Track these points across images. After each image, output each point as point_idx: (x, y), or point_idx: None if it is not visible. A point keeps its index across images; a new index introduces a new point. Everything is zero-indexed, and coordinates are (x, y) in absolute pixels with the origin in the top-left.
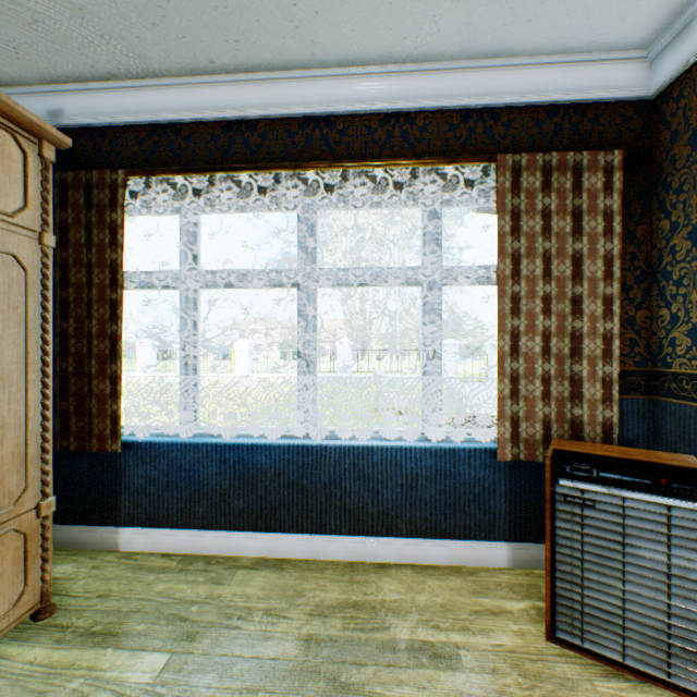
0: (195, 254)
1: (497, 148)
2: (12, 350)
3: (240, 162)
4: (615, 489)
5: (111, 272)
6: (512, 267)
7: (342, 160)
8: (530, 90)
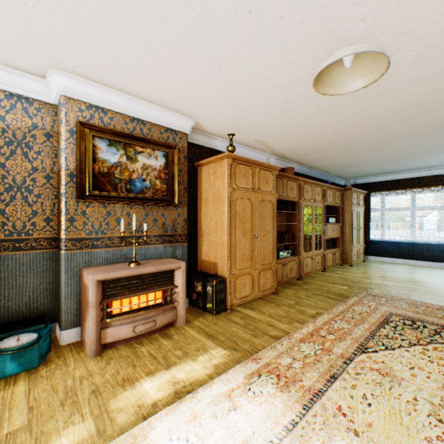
0: (383, 205)
1: None
2: (362, 223)
3: (395, 187)
4: None
5: (367, 210)
6: None
7: (422, 185)
8: None
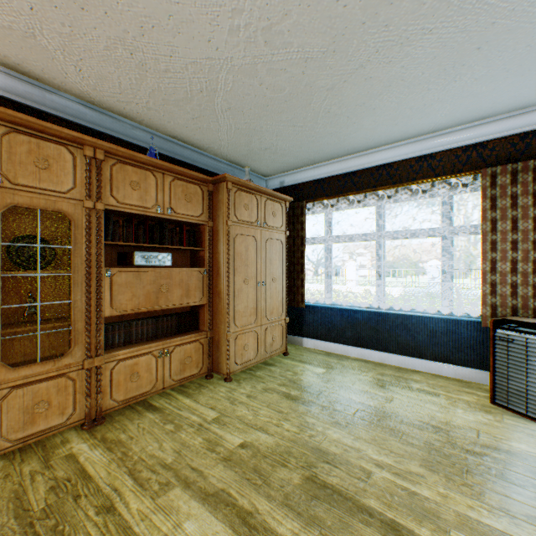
0: (330, 229)
1: (484, 163)
2: (280, 269)
3: (349, 190)
4: (522, 334)
5: (301, 240)
6: (490, 226)
7: (396, 182)
8: (505, 129)
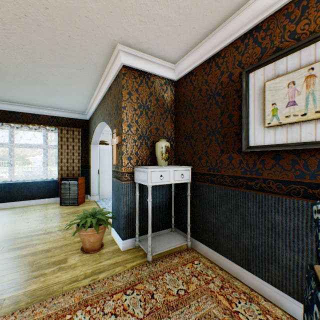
0: None
1: (59, 124)
2: None
3: None
4: (69, 181)
5: None
6: (61, 147)
7: (22, 121)
8: (66, 115)
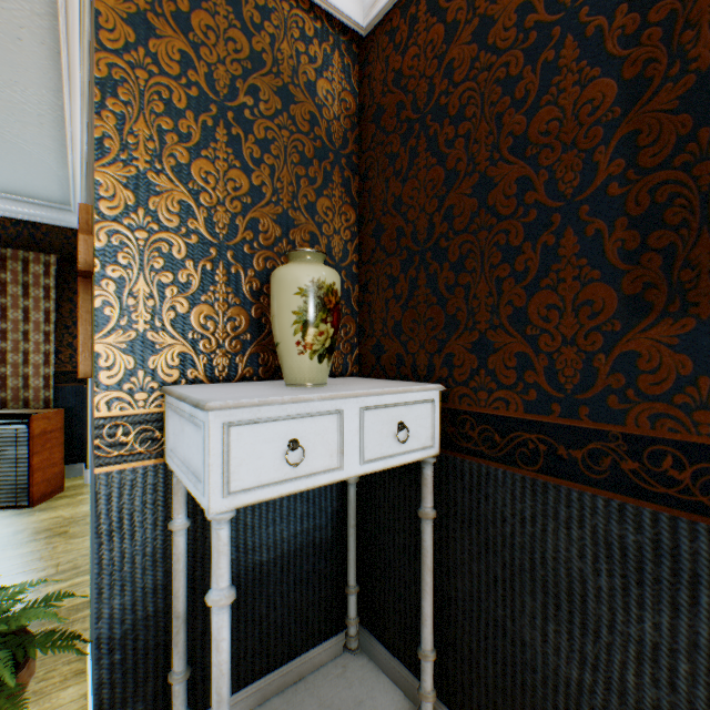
0: None
1: None
2: None
3: None
4: None
5: None
6: None
7: None
8: None
